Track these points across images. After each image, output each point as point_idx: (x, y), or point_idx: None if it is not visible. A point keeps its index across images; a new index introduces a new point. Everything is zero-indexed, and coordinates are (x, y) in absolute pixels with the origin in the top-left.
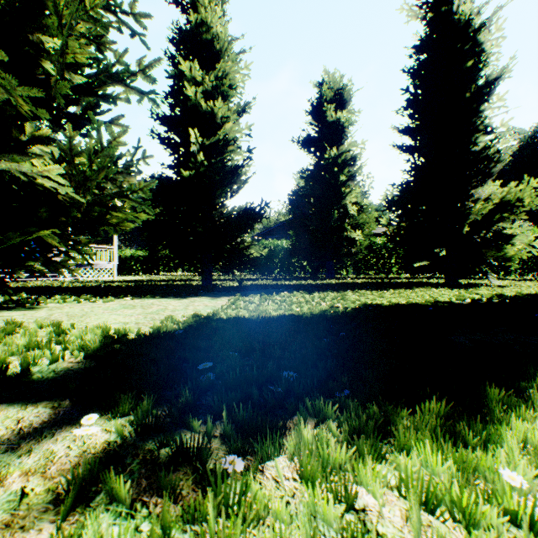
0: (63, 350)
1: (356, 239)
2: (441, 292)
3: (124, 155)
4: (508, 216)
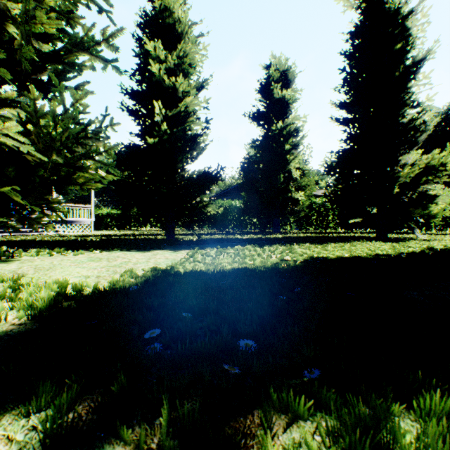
0: (6, 311)
1: (299, 200)
2: (377, 246)
3: (93, 122)
4: (432, 179)
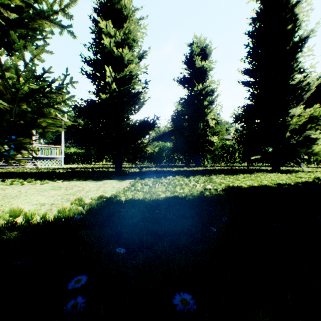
0: None
1: (214, 142)
2: (276, 176)
3: (56, 80)
4: (314, 126)
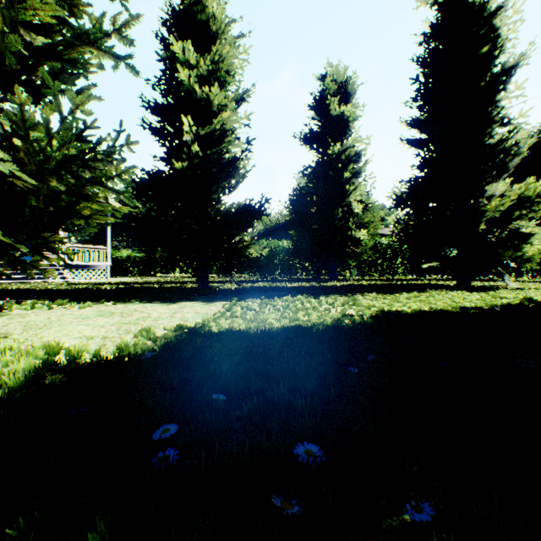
0: None
1: (361, 239)
2: (462, 296)
3: (104, 140)
4: (526, 213)
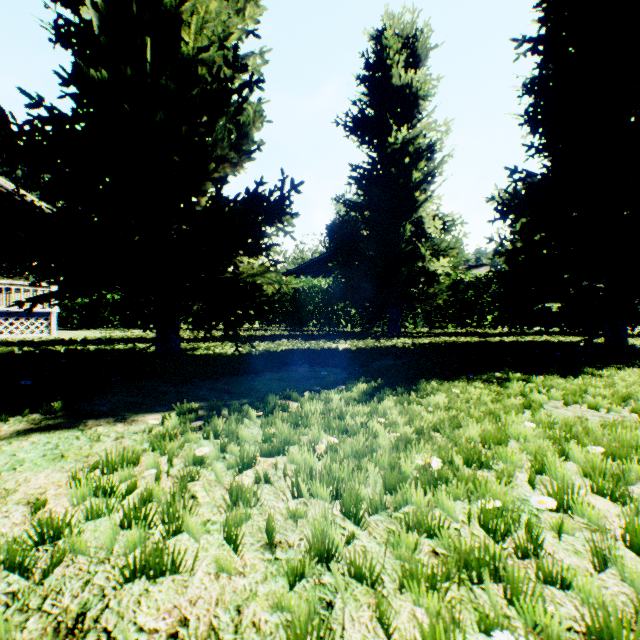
0: None
1: (438, 274)
2: None
3: None
4: None
